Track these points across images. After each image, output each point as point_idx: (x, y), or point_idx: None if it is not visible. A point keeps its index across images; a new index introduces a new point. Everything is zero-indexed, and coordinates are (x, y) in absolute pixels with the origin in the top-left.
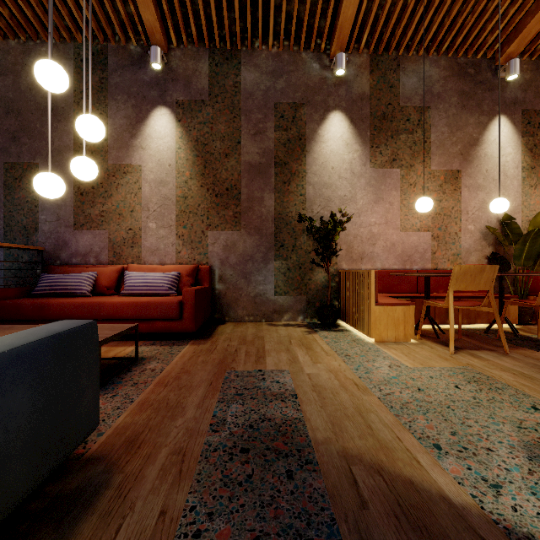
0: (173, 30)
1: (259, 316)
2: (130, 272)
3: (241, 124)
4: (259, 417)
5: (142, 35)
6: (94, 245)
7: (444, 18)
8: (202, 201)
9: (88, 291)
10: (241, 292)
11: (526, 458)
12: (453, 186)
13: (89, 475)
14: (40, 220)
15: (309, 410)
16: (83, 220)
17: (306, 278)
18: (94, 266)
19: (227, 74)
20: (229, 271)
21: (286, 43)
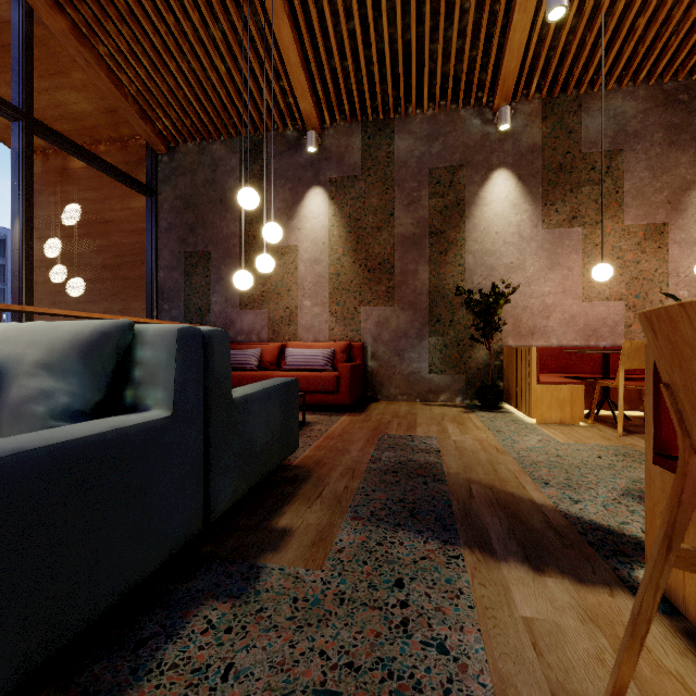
0: (327, 112)
1: (413, 396)
2: (290, 348)
3: (394, 195)
4: (407, 459)
5: (298, 121)
6: (256, 323)
7: (638, 43)
8: (355, 277)
9: (255, 366)
10: (394, 370)
11: (618, 494)
12: (656, 243)
13: (298, 472)
14: (211, 302)
15: (448, 459)
16: (246, 301)
17: (465, 356)
18: (257, 343)
19: (379, 146)
20: (382, 348)
21: (442, 103)
